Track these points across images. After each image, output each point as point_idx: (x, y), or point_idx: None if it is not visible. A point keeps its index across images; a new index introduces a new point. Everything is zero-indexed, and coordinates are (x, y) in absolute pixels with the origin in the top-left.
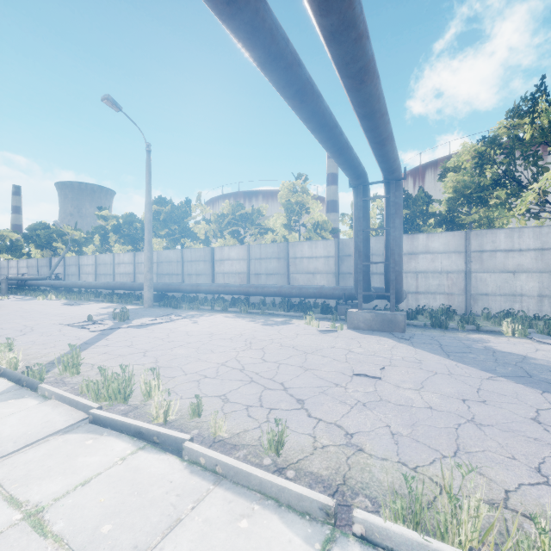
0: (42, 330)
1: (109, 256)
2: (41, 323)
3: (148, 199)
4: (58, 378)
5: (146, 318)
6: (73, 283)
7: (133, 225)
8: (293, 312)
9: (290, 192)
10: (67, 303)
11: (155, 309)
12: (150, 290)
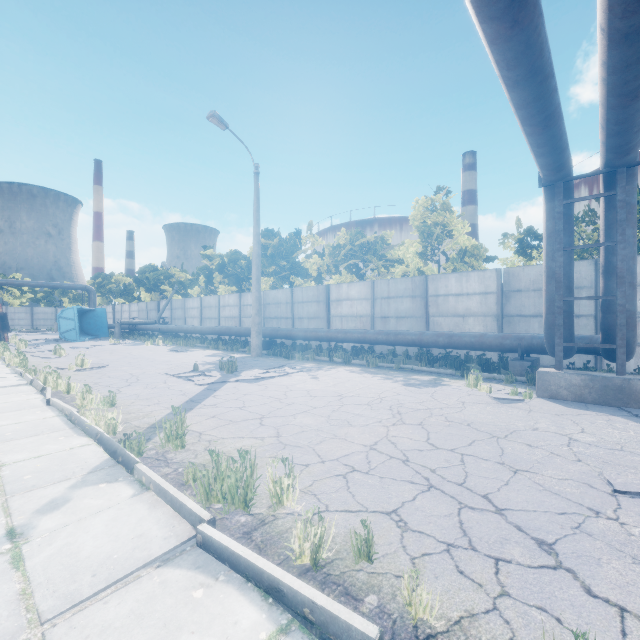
0: (147, 380)
1: (214, 299)
2: (147, 372)
3: (256, 229)
4: (159, 452)
5: (256, 369)
6: (179, 328)
7: (238, 264)
8: (438, 367)
9: (426, 211)
10: (173, 349)
11: (264, 359)
12: (258, 336)
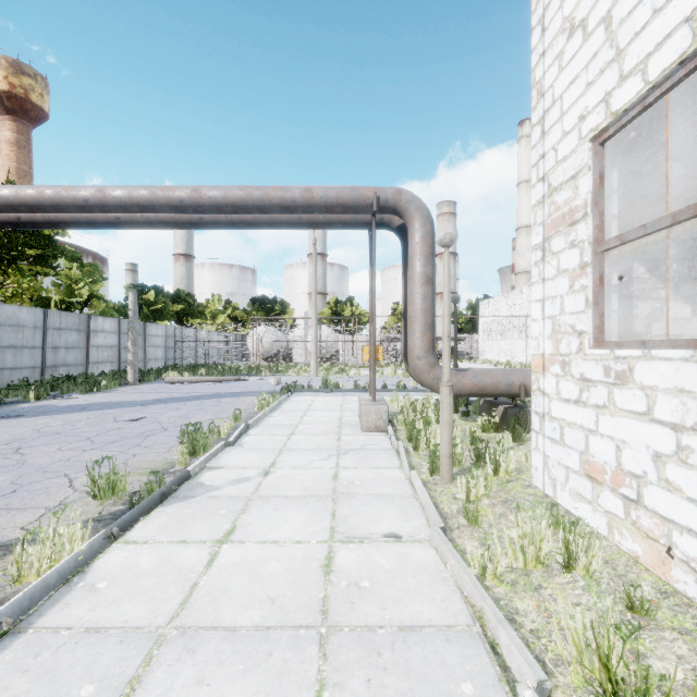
0: None
1: None
2: None
3: None
4: (133, 496)
5: None
6: None
7: None
8: None
9: None
10: None
11: None
12: None
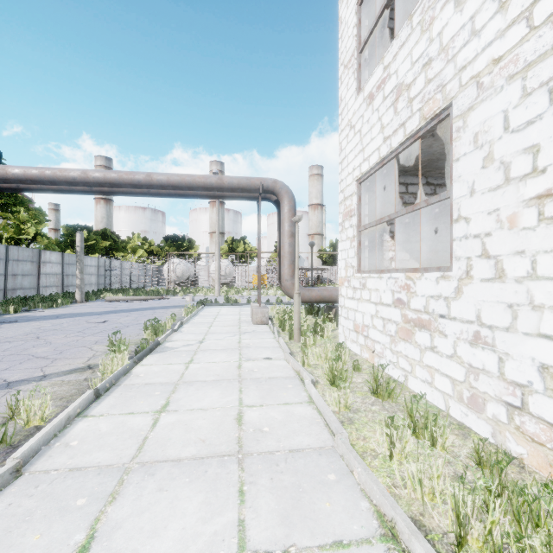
0: None
1: None
2: None
3: None
4: (132, 352)
5: None
6: None
7: None
8: None
9: None
10: None
11: None
12: None
